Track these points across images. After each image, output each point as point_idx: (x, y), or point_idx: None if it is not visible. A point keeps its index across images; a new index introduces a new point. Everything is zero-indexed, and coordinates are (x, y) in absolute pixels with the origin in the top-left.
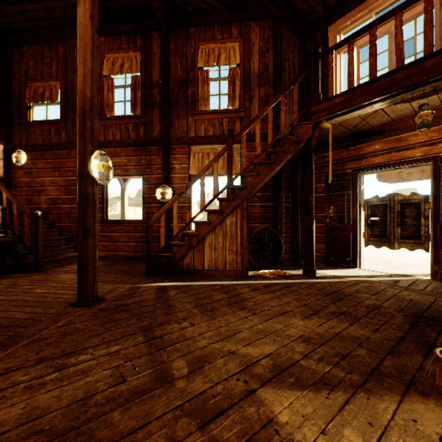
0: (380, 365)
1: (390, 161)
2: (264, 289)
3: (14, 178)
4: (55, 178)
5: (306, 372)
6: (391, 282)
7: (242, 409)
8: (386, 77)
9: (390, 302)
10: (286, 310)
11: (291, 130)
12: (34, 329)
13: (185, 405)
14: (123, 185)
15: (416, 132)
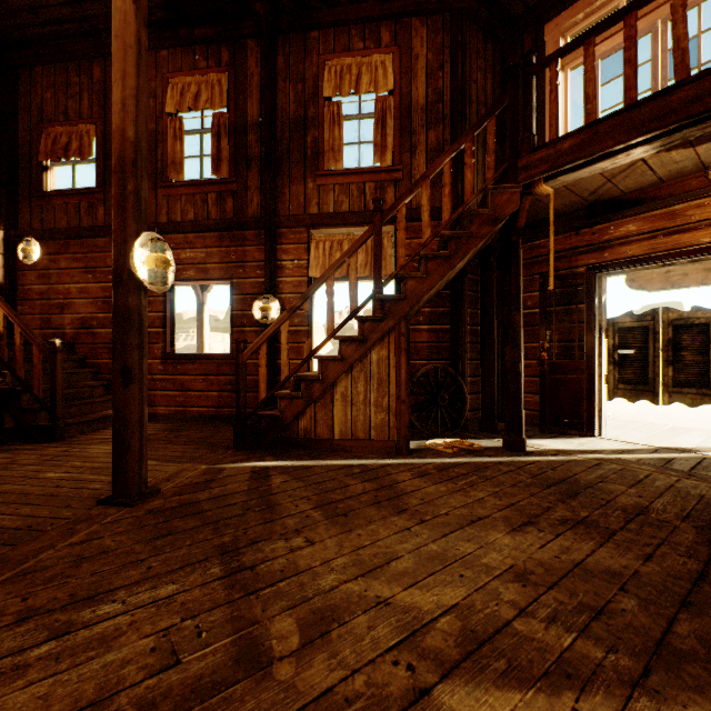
0: (669, 634)
1: (655, 252)
2: (438, 475)
3: (20, 285)
4: (88, 285)
5: (527, 648)
6: (659, 462)
7: None
8: (656, 100)
9: (665, 501)
10: (479, 515)
11: (483, 200)
12: (28, 548)
13: None
14: (200, 296)
15: (701, 200)
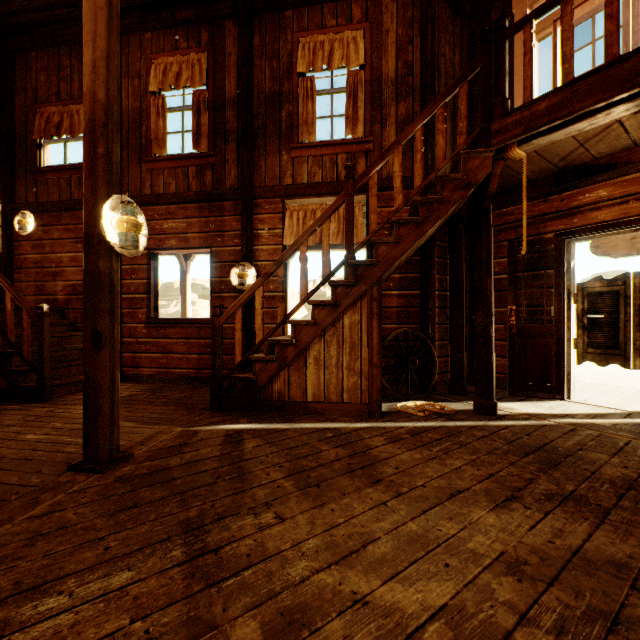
0: None
1: (627, 216)
2: (411, 440)
3: (17, 255)
4: (78, 254)
5: None
6: (635, 427)
7: None
8: None
9: None
10: (459, 487)
11: (455, 165)
12: None
13: None
14: (184, 265)
15: None
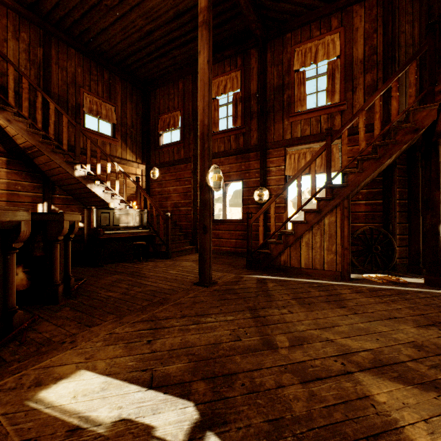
0: None
1: None
2: (369, 293)
3: (151, 189)
4: (177, 187)
5: (412, 372)
6: None
7: (338, 382)
8: None
9: None
10: (395, 316)
11: (406, 117)
12: (175, 296)
13: (288, 366)
14: (224, 189)
15: None
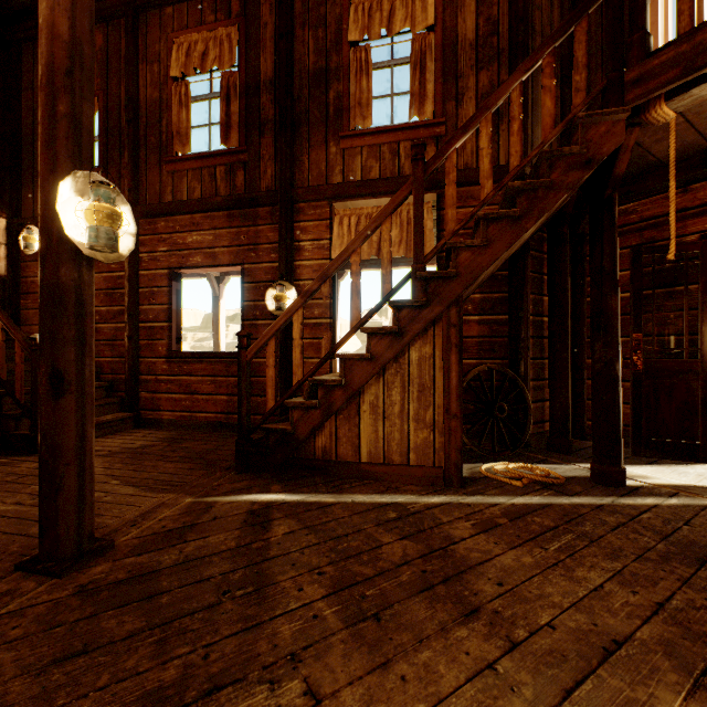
0: None
1: None
2: (512, 528)
3: (24, 277)
4: None
5: None
6: None
7: None
8: None
9: None
10: (612, 632)
11: (567, 138)
12: None
13: None
14: (216, 289)
15: None
